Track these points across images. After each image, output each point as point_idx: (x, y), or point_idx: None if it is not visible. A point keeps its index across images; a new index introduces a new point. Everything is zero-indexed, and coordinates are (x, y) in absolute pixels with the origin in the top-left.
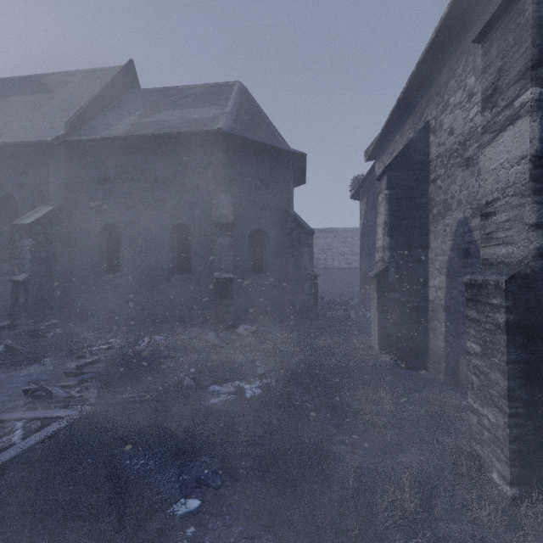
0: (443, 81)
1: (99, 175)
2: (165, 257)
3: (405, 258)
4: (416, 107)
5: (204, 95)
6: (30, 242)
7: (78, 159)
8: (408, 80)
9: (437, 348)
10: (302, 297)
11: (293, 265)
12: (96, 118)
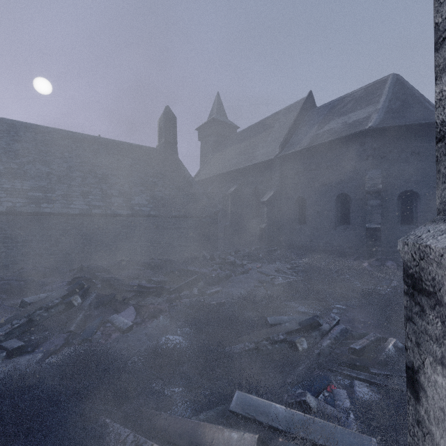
0: None
1: (295, 170)
2: (332, 214)
3: None
4: None
5: (360, 98)
6: (266, 209)
7: (284, 164)
8: None
9: None
10: None
11: None
12: (292, 137)
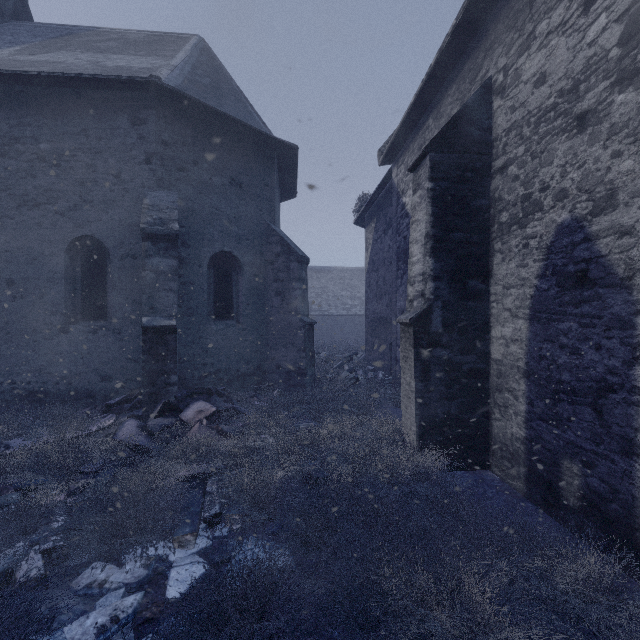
0: (522, 3)
1: None
2: (58, 291)
3: (456, 292)
4: (464, 65)
5: (139, 42)
6: None
7: None
8: (461, 9)
9: (509, 436)
10: (292, 354)
11: (279, 307)
12: None
